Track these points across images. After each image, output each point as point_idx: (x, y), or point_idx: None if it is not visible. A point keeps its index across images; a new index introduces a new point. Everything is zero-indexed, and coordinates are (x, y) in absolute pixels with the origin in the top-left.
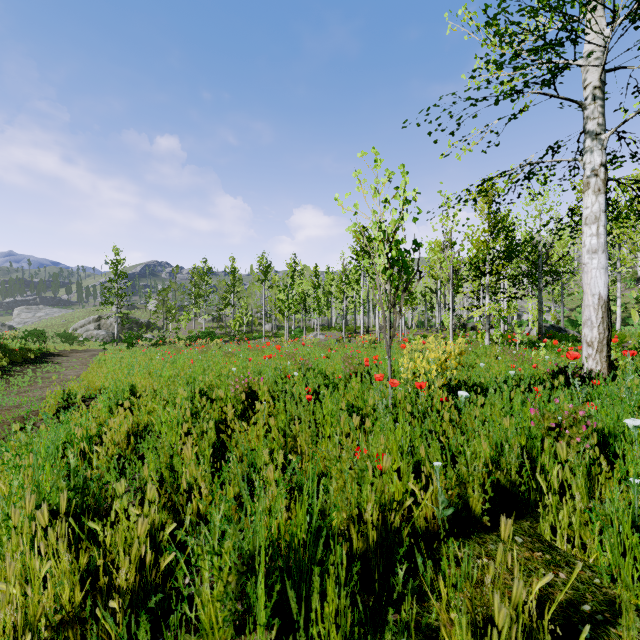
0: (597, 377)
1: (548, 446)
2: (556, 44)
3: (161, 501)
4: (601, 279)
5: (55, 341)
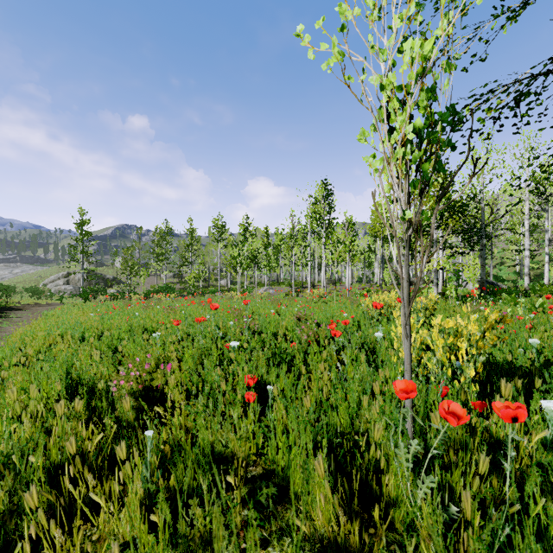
0: None
1: None
2: None
3: None
4: None
5: (24, 295)
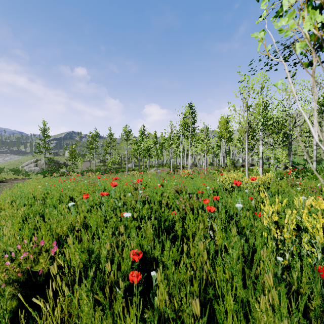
0: None
1: None
2: None
3: None
4: None
5: (10, 173)
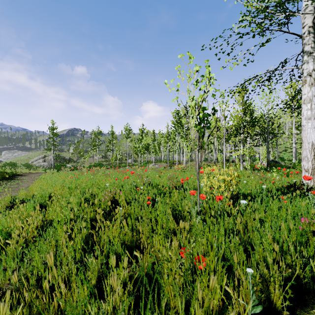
0: None
1: None
2: (289, 0)
3: (32, 296)
4: (313, 134)
5: (22, 168)
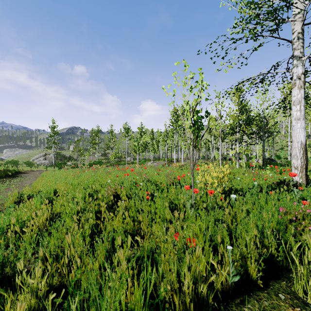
0: (303, 186)
1: (290, 230)
2: (279, 9)
3: (53, 269)
4: (302, 133)
5: (23, 166)
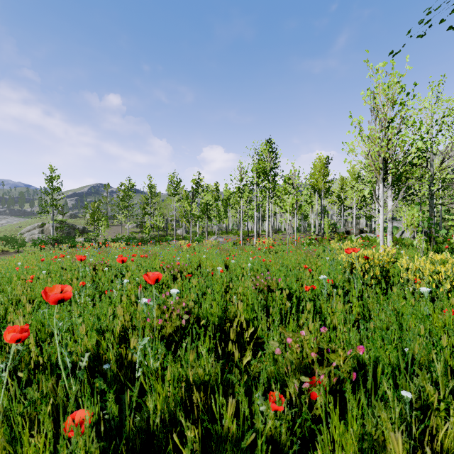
0: None
1: None
2: None
3: None
4: None
5: (1, 243)
